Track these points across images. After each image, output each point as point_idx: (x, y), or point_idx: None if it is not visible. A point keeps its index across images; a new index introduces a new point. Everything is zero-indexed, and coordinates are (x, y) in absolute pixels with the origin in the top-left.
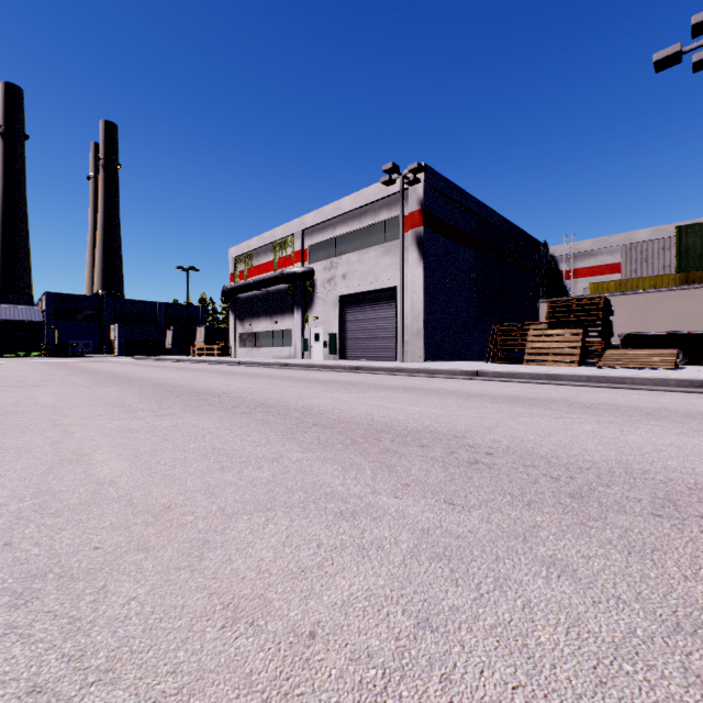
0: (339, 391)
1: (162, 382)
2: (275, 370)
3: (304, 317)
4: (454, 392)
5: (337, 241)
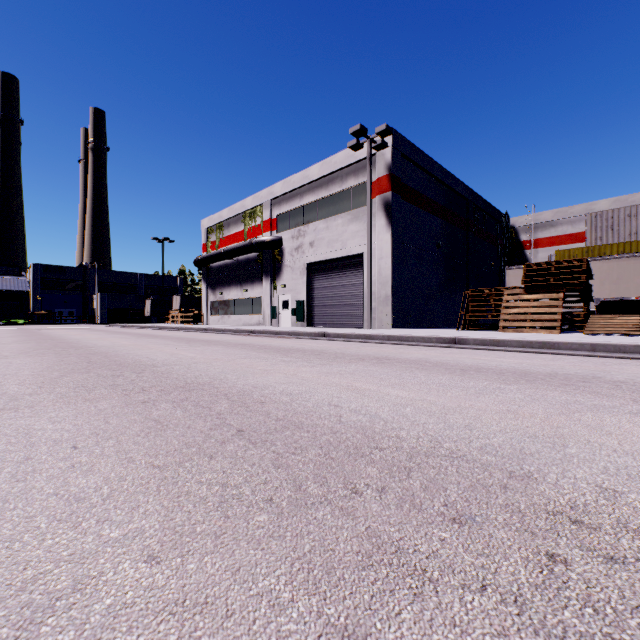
0: (299, 363)
1: (99, 351)
2: (238, 337)
3: (273, 285)
4: (441, 365)
5: (305, 209)
